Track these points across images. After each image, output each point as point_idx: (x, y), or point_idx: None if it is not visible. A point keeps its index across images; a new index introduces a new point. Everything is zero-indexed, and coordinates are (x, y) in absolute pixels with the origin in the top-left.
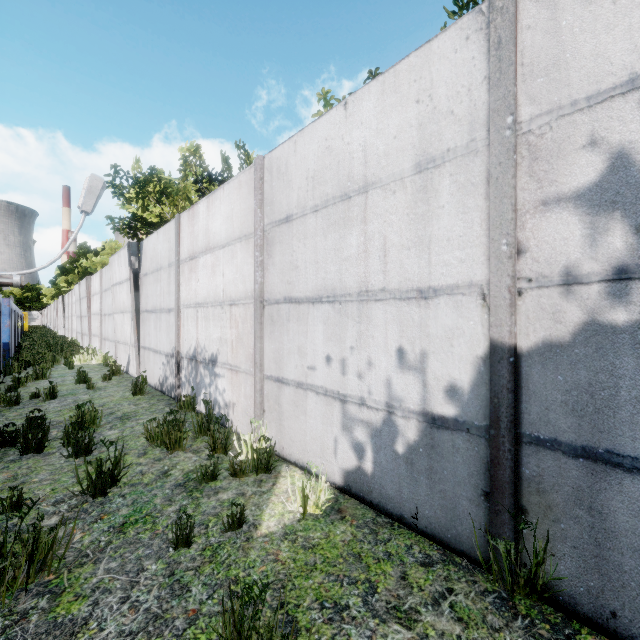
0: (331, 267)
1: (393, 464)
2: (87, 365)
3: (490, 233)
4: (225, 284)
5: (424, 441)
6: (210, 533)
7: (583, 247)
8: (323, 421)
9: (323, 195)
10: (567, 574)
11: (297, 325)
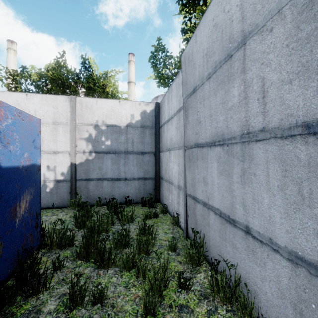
0: None
1: (46, 195)
2: None
3: (71, 142)
4: None
5: (55, 186)
6: None
7: (86, 147)
8: None
9: None
10: (84, 200)
11: None
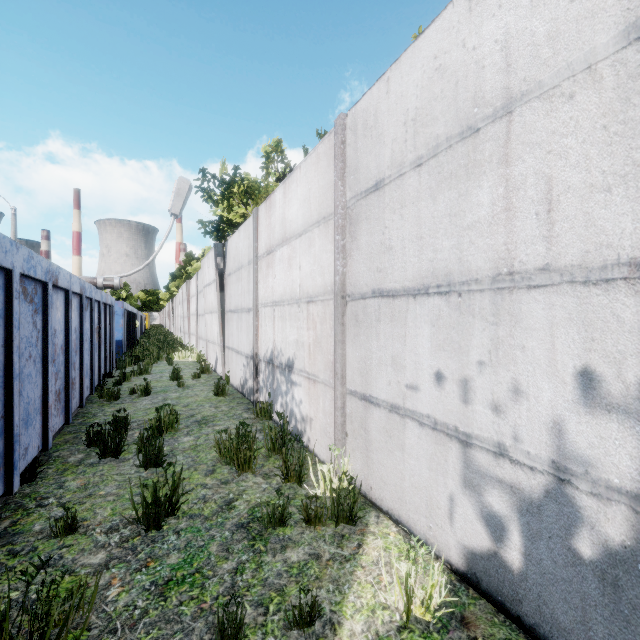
0: (443, 242)
1: (568, 571)
2: (184, 362)
3: None
4: (302, 278)
5: None
6: (269, 626)
7: None
8: (430, 466)
9: (430, 140)
10: None
11: (390, 327)
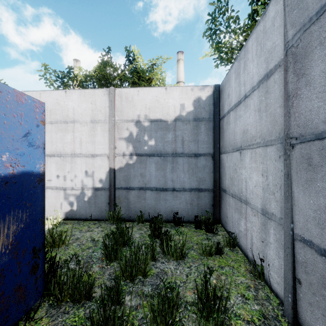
0: (59, 144)
1: (84, 204)
2: None
3: (109, 143)
4: None
5: (93, 195)
6: None
7: (126, 148)
8: (55, 198)
9: (55, 118)
10: (123, 213)
11: None
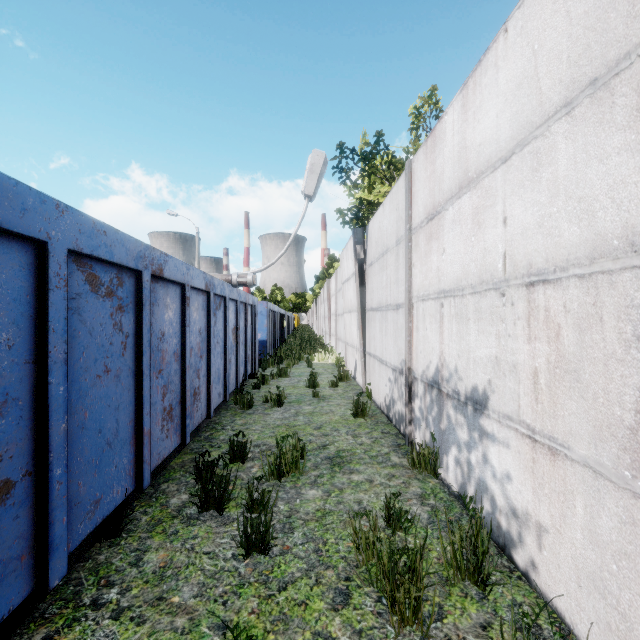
0: None
1: None
2: (323, 364)
3: None
4: (510, 240)
5: None
6: None
7: None
8: None
9: None
10: None
11: None
